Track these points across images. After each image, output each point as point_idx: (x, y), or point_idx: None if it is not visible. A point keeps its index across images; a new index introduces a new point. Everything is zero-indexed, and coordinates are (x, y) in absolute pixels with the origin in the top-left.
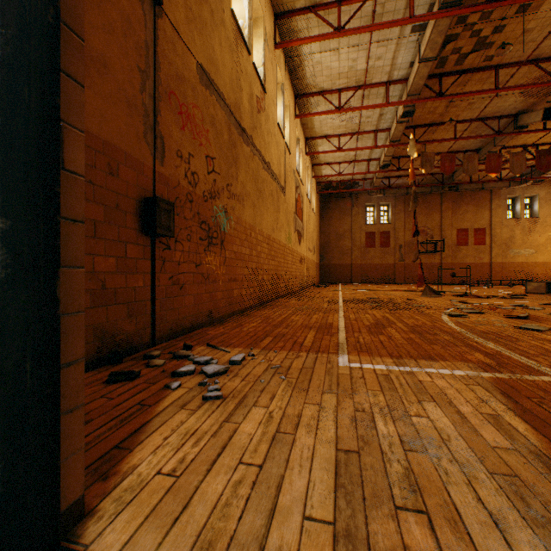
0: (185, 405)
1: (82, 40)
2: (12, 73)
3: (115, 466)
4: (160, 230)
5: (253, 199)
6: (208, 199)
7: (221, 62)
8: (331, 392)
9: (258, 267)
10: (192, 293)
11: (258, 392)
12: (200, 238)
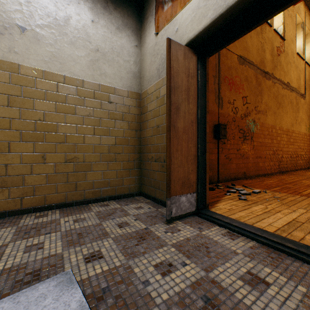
0: (232, 199)
1: (208, 102)
2: (200, 119)
3: (213, 204)
4: (221, 136)
5: (273, 109)
6: (243, 117)
7: (251, 45)
8: (303, 209)
9: (278, 149)
10: (234, 163)
11: (263, 202)
12: (238, 137)
